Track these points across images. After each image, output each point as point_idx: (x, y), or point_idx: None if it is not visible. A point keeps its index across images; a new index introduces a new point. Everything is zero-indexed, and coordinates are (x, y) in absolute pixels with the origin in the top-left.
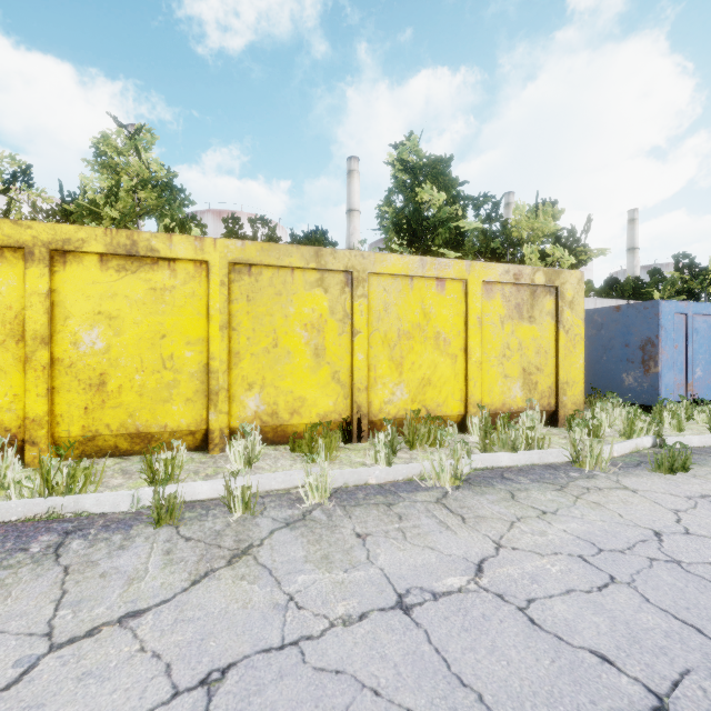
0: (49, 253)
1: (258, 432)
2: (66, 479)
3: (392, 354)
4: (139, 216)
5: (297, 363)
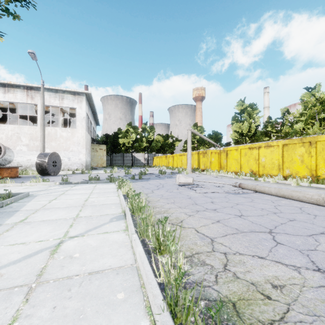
0: (258, 148)
1: (281, 176)
2: (251, 175)
3: (324, 162)
4: (316, 114)
5: (297, 164)
